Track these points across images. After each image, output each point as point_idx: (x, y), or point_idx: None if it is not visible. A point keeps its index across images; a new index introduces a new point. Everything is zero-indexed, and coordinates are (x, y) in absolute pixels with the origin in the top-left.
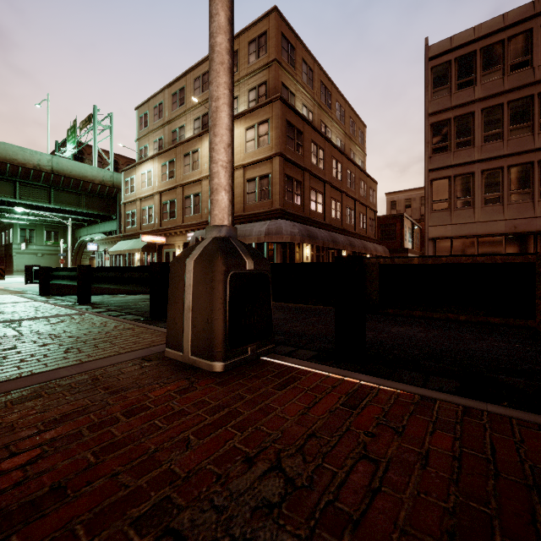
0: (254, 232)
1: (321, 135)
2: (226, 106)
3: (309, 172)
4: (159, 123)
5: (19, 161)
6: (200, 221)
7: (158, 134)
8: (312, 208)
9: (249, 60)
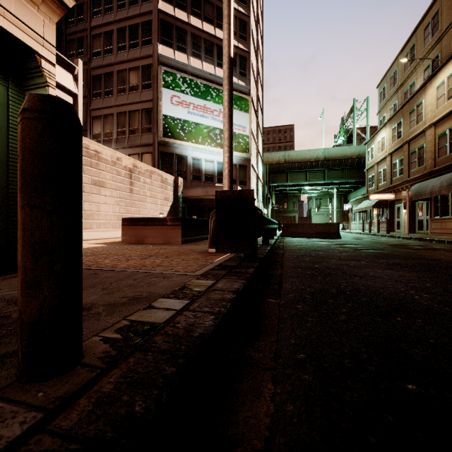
0: None
1: None
2: (225, 154)
3: None
4: (393, 91)
5: (307, 159)
6: (423, 173)
7: (393, 101)
8: None
9: None
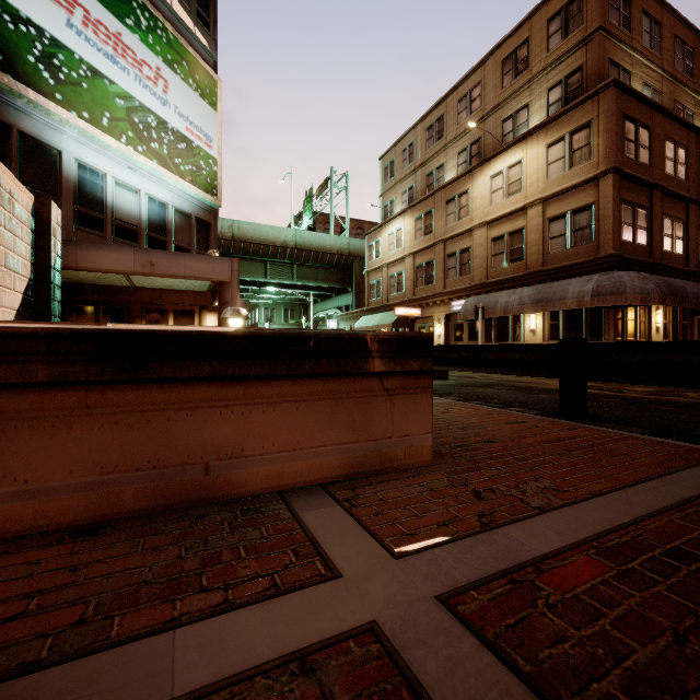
0: (569, 293)
1: (682, 124)
2: None
3: (661, 190)
4: (409, 169)
5: (270, 241)
6: (471, 284)
7: (407, 183)
8: (664, 248)
9: (549, 45)
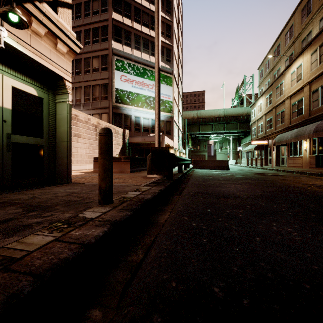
0: (306, 131)
1: None
2: (156, 122)
3: None
4: (267, 72)
5: (213, 116)
6: (283, 127)
7: (267, 79)
8: None
9: None
